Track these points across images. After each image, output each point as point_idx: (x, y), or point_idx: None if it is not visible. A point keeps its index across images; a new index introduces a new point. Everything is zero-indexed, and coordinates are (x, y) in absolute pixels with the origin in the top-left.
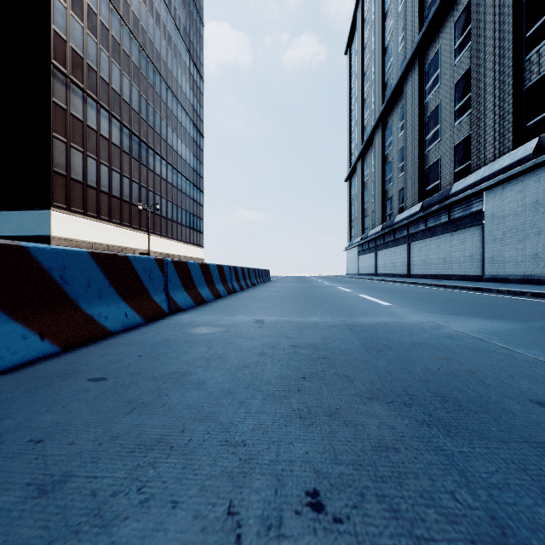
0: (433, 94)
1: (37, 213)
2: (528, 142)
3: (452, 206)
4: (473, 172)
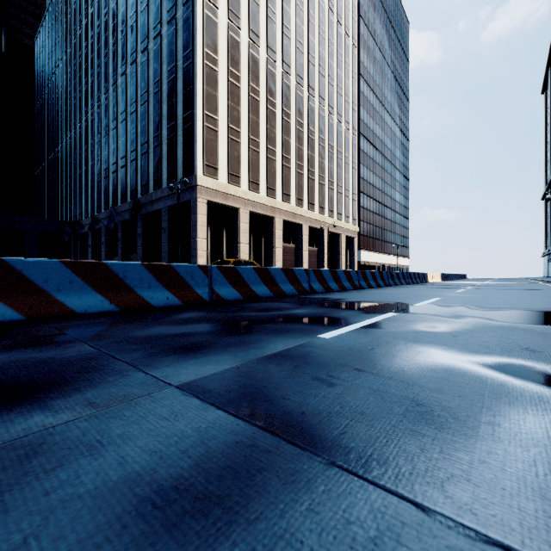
0: None
1: None
2: None
3: None
4: None
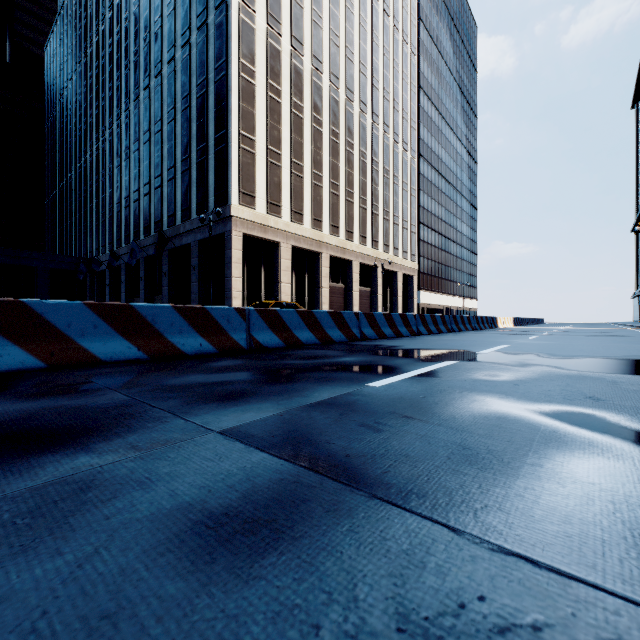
0: None
1: None
2: None
3: None
4: None
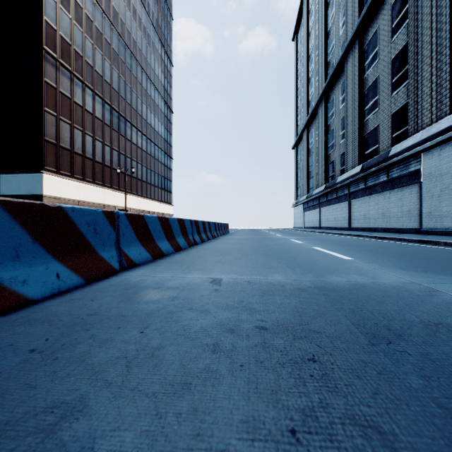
0: (371, 70)
1: (32, 175)
2: None
3: (390, 167)
4: (410, 136)
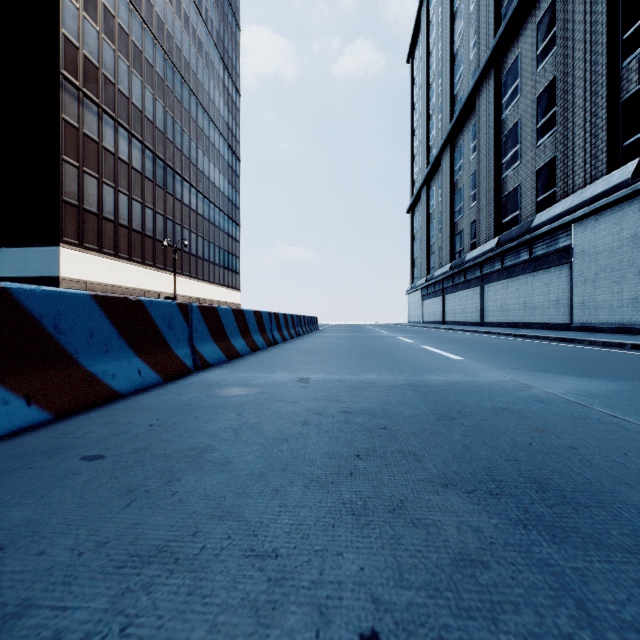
0: (511, 109)
1: (44, 250)
2: (625, 165)
3: (534, 241)
4: (559, 201)
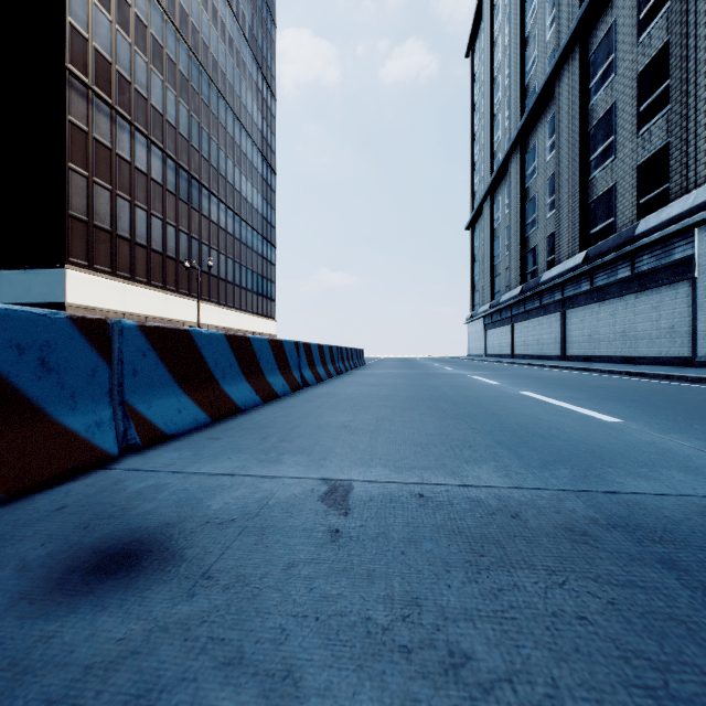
0: (602, 93)
1: (48, 272)
2: None
3: (638, 253)
4: (674, 200)
